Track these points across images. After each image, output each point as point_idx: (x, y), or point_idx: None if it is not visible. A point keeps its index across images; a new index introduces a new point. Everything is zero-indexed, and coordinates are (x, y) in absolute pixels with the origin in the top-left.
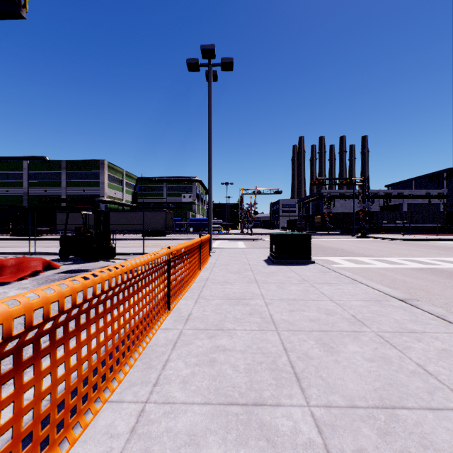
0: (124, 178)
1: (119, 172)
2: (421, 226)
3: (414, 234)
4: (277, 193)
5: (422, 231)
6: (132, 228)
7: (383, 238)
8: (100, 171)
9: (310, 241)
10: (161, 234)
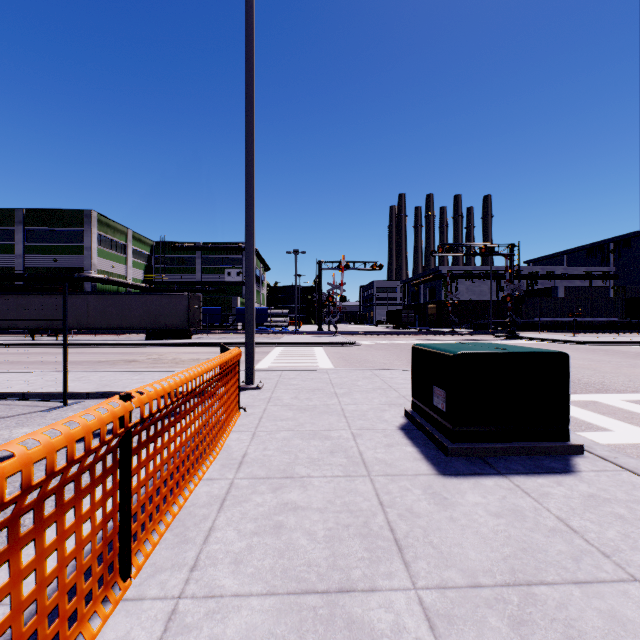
0: (130, 241)
1: (119, 232)
2: (590, 321)
3: (584, 333)
4: (375, 268)
5: (589, 328)
6: (128, 324)
7: (549, 339)
8: (83, 229)
9: (566, 378)
10: (181, 335)
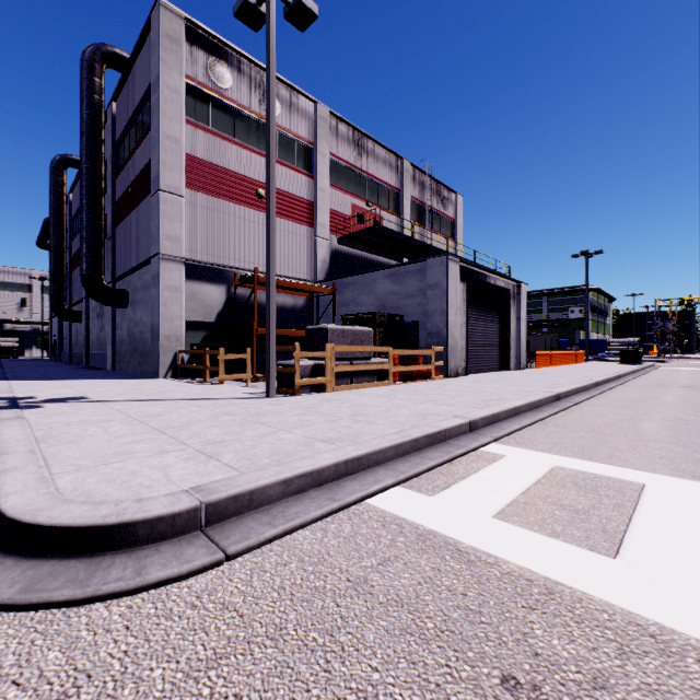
0: None
1: None
2: None
3: None
4: None
5: None
6: None
7: None
8: None
9: (639, 354)
10: None
